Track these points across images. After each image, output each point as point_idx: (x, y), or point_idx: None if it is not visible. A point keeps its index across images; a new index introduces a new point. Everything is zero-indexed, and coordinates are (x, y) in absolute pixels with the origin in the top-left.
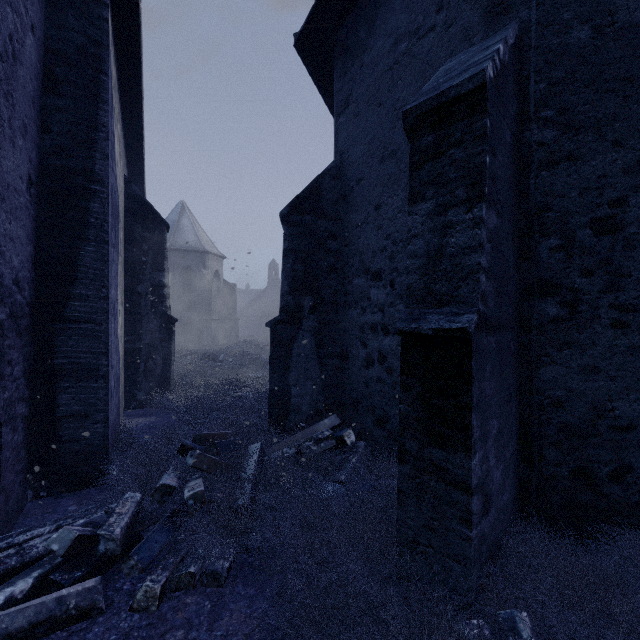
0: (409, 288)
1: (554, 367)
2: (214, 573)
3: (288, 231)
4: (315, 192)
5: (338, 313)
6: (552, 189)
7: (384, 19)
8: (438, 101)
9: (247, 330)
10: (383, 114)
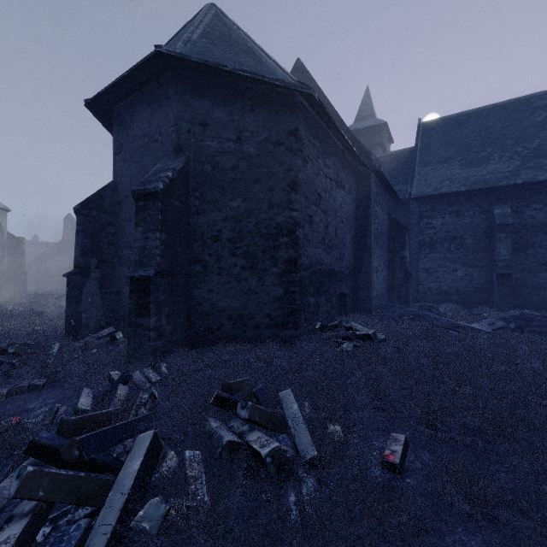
0: (134, 260)
1: (199, 290)
2: (36, 385)
3: (80, 219)
4: (99, 198)
5: (115, 269)
6: (198, 223)
7: (139, 119)
8: (144, 191)
9: (36, 283)
10: (138, 167)
